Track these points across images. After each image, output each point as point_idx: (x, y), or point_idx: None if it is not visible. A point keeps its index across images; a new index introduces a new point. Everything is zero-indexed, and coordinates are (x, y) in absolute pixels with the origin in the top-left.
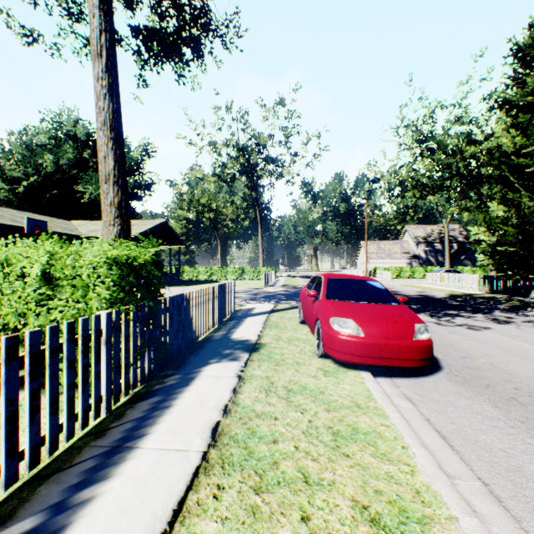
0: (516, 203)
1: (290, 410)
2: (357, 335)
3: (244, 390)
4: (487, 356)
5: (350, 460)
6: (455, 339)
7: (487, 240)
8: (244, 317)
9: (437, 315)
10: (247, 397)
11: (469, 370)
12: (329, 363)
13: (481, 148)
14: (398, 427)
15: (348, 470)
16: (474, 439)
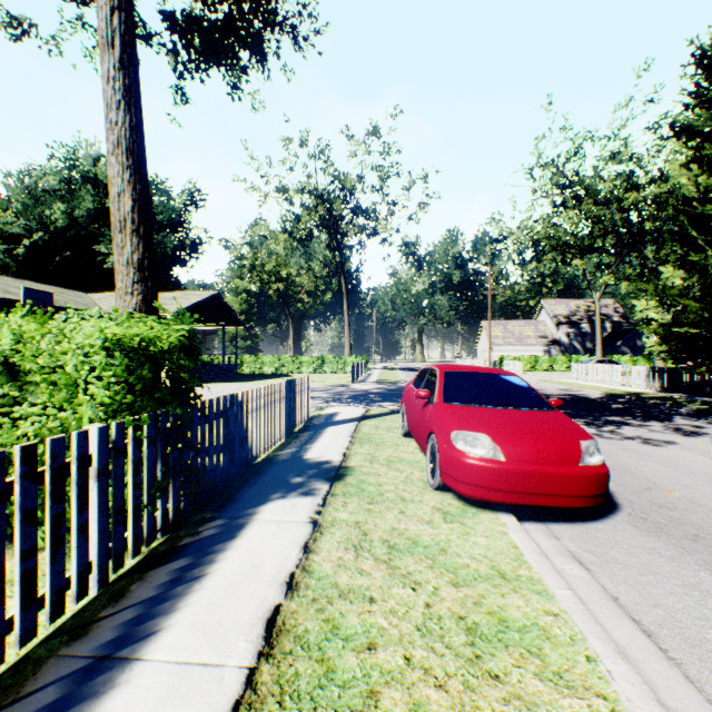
0: (701, 267)
1: (395, 583)
2: (494, 457)
3: (322, 546)
4: (683, 487)
5: (502, 686)
6: (629, 459)
7: (659, 319)
8: (324, 426)
9: (596, 424)
10: (325, 560)
11: (661, 510)
12: (449, 499)
13: (645, 195)
14: (573, 617)
15: (501, 709)
16: (699, 637)
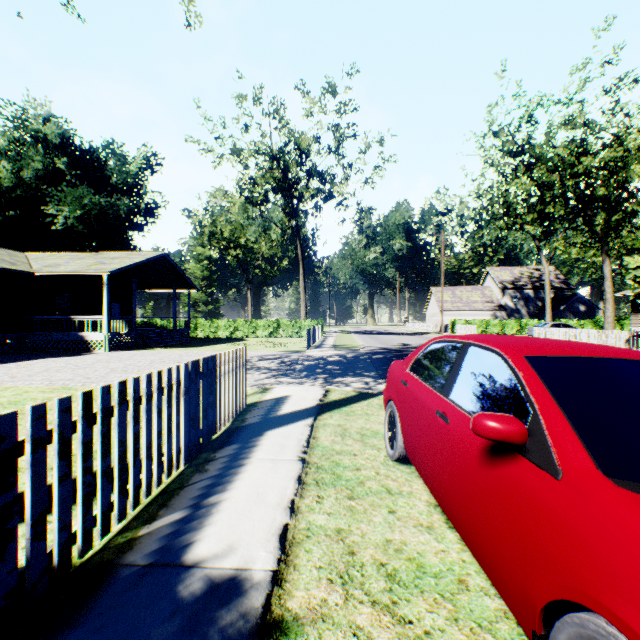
0: None
1: None
2: None
3: None
4: None
5: None
6: None
7: None
8: (260, 431)
9: None
10: None
11: None
12: None
13: (599, 160)
14: None
15: None
16: None
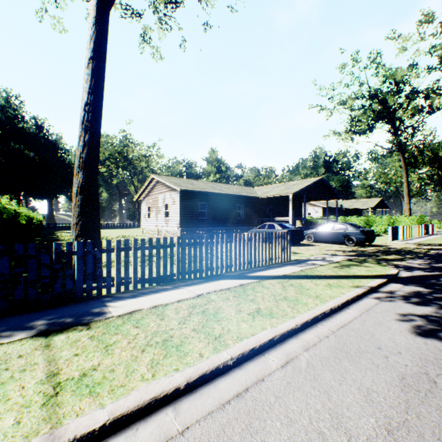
0: None
1: None
2: None
3: None
4: None
5: None
6: None
7: None
8: (440, 233)
9: None
10: None
11: None
12: None
13: None
14: None
15: None
16: None
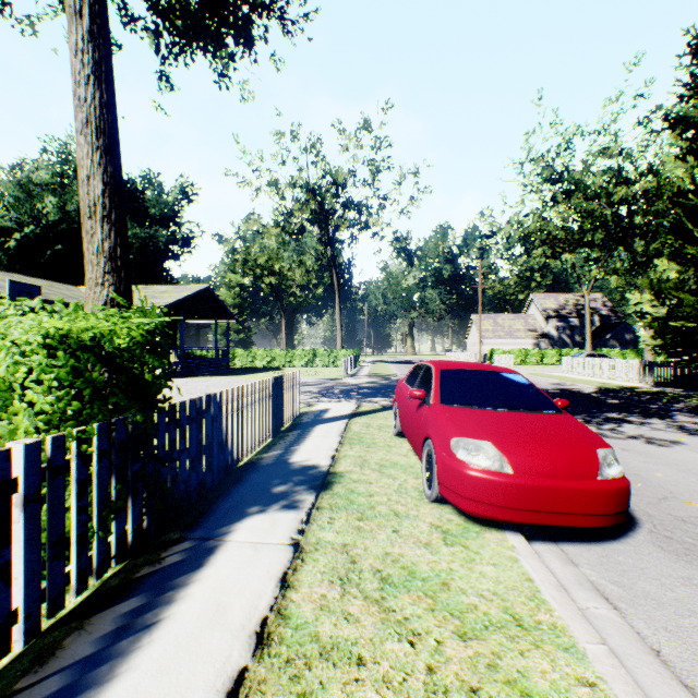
0: (697, 260)
1: (388, 634)
2: (501, 470)
3: (302, 579)
4: None
5: None
6: (638, 462)
7: (653, 313)
8: (313, 425)
9: (595, 421)
10: (305, 599)
11: (685, 527)
12: (449, 514)
13: (635, 190)
14: (615, 689)
15: None
16: None
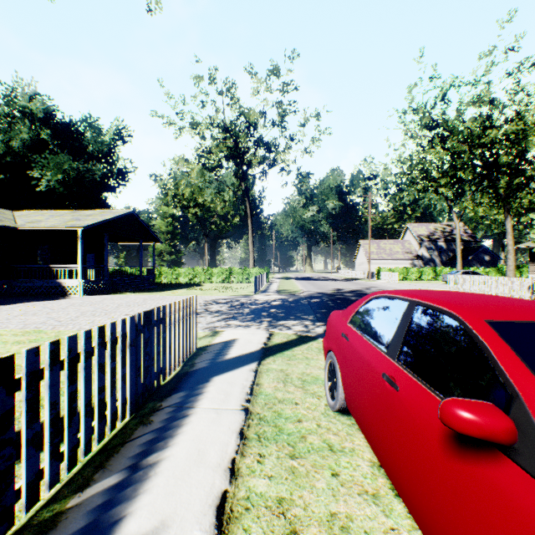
0: None
1: None
2: None
3: None
4: None
5: None
6: None
7: None
8: (207, 376)
9: None
10: None
11: None
12: None
13: (502, 133)
14: None
15: None
16: None
